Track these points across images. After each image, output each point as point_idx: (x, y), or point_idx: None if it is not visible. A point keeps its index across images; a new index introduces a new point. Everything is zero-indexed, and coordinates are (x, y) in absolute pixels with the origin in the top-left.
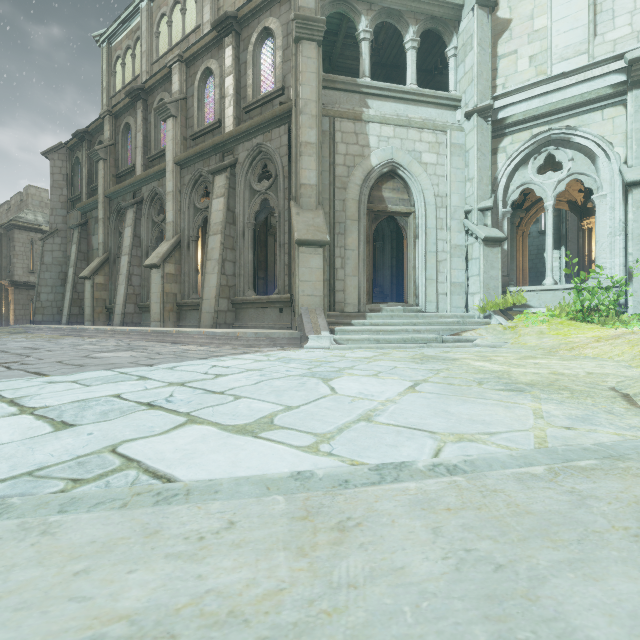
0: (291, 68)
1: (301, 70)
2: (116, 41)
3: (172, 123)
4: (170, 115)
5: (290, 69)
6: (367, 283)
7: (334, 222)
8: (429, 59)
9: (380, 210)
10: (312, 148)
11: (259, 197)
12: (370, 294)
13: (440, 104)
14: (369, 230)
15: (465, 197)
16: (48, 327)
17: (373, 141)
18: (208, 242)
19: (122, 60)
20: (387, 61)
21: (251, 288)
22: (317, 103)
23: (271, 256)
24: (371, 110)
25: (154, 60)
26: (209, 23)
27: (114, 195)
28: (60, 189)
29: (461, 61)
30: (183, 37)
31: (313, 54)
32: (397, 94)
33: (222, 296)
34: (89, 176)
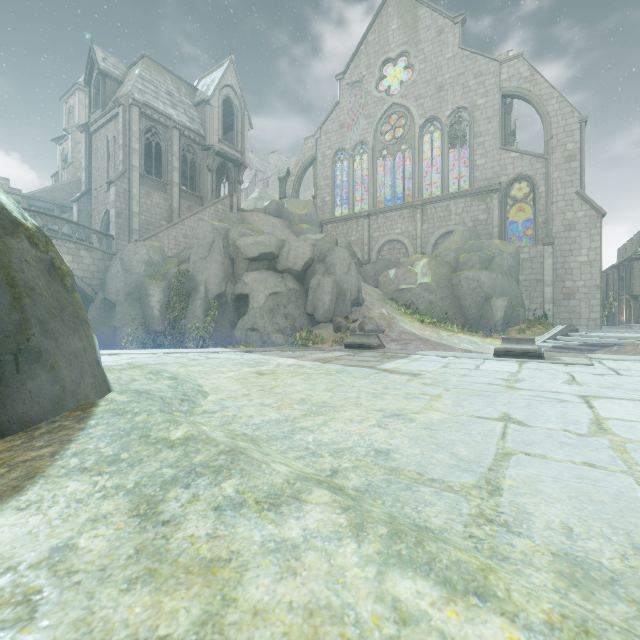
0: None
1: None
2: None
3: None
4: None
5: None
6: None
7: None
8: None
9: None
10: None
11: None
12: None
13: None
14: None
15: None
16: (639, 325)
17: None
18: None
19: None
20: None
21: None
22: None
23: None
24: None
25: None
26: None
27: None
28: None
29: None
30: None
31: None
32: None
33: None
34: None
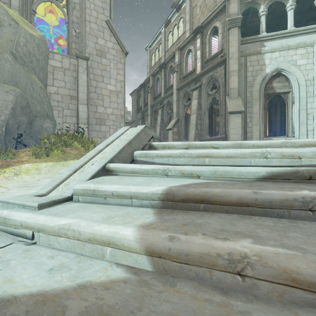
0: (226, 40)
1: (230, 41)
2: (152, 47)
3: (175, 74)
4: (175, 71)
5: (225, 41)
6: (264, 128)
7: (246, 102)
8: (306, 5)
9: (271, 93)
10: (235, 72)
11: (211, 97)
12: (265, 133)
13: (309, 32)
14: (265, 103)
15: None
16: None
17: (267, 61)
18: (190, 117)
19: (154, 53)
20: (277, 15)
21: (208, 134)
22: (238, 52)
23: (213, 122)
24: (266, 47)
25: (166, 50)
26: (188, 30)
27: (153, 105)
28: (134, 106)
29: None
30: (178, 38)
31: (236, 32)
32: (281, 35)
33: (196, 138)
34: (144, 100)
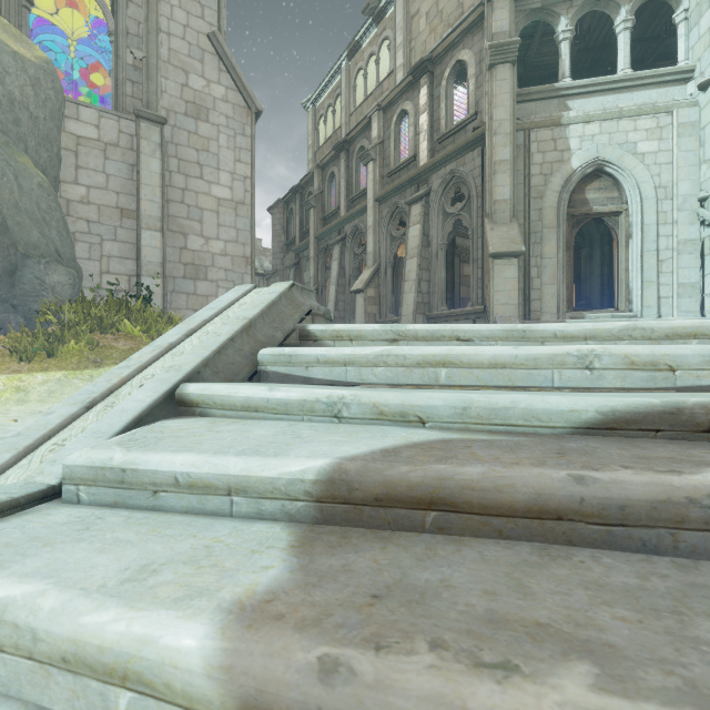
0: (484, 93)
1: (495, 94)
2: (319, 103)
3: (372, 166)
4: (371, 159)
5: (483, 94)
6: (567, 291)
7: (529, 232)
8: (654, 24)
9: (582, 213)
10: (506, 165)
11: (452, 219)
12: (570, 302)
13: (663, 82)
14: (569, 236)
15: (700, 182)
16: None
17: (574, 143)
18: (405, 265)
19: (324, 118)
20: (595, 43)
21: (444, 304)
22: (511, 121)
23: (456, 277)
24: (571, 112)
25: (352, 112)
26: (401, 66)
27: (322, 236)
28: (279, 237)
29: (694, 24)
30: (377, 85)
31: (507, 75)
32: (604, 86)
33: (418, 312)
34: (301, 223)
